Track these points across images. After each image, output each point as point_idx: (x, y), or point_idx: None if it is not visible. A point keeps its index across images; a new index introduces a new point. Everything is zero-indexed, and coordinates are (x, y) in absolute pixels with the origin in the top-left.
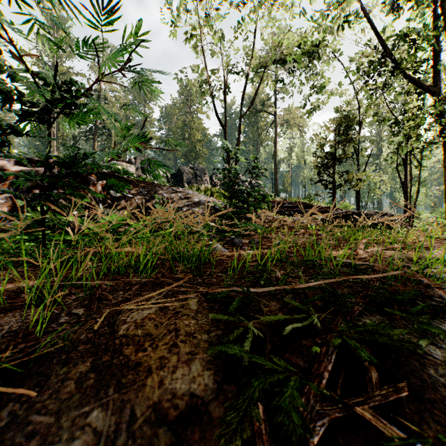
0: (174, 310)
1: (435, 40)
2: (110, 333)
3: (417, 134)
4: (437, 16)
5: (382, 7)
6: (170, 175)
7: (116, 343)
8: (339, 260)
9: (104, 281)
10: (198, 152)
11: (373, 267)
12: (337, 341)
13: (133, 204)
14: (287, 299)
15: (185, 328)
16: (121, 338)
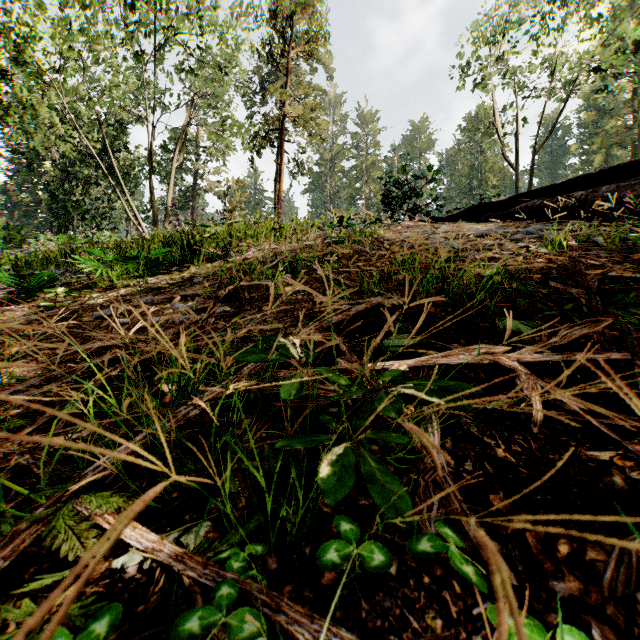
0: None
1: None
2: None
3: None
4: None
5: None
6: None
7: None
8: None
9: None
10: None
11: None
12: None
13: None
14: None
15: None
16: None
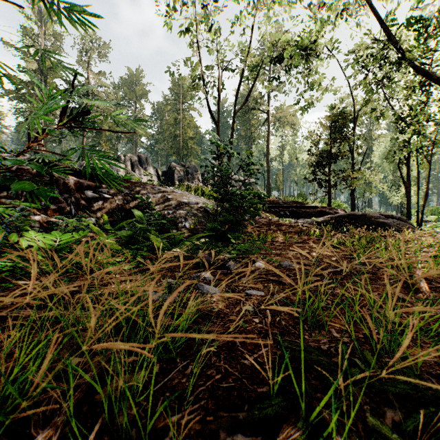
0: None
1: None
2: None
3: None
4: None
5: None
6: (161, 172)
7: None
8: None
9: None
10: (190, 150)
11: None
12: None
13: (113, 206)
14: None
15: None
16: None
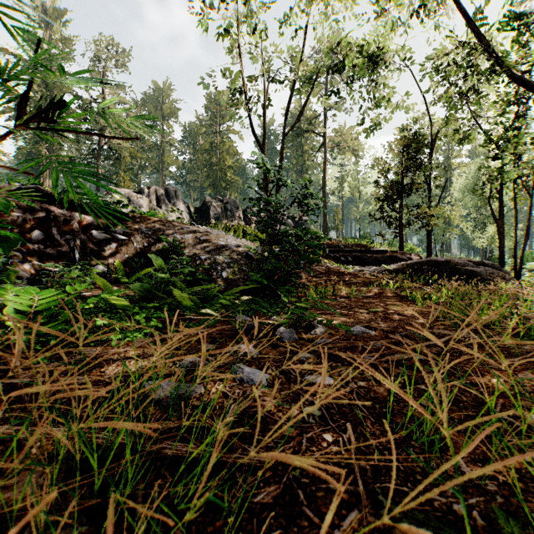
0: None
1: None
2: None
3: None
4: None
5: None
6: (193, 209)
7: None
8: None
9: None
10: (230, 182)
11: None
12: None
13: (130, 250)
14: None
15: None
16: None
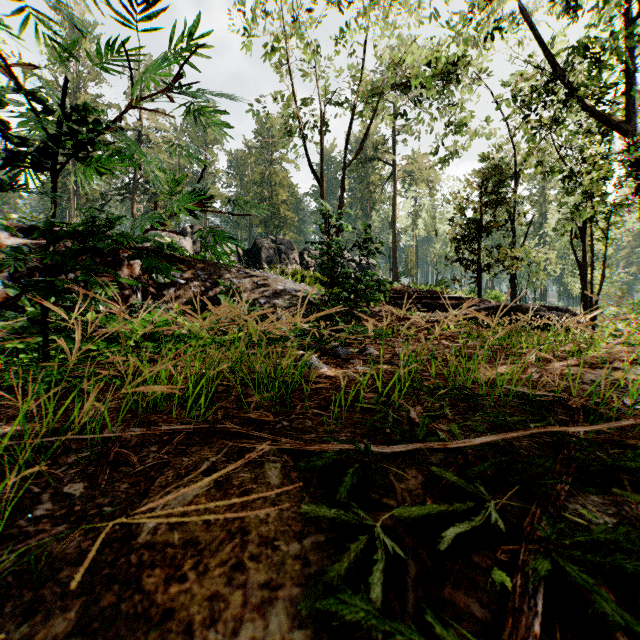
0: (241, 487)
1: (627, 56)
2: (123, 539)
3: (600, 193)
4: (630, 20)
5: (549, 8)
6: (242, 251)
7: (130, 562)
8: (506, 388)
9: (122, 433)
10: (283, 219)
11: (563, 399)
12: (543, 565)
13: (187, 294)
14: (437, 468)
15: (259, 528)
16: (142, 550)
